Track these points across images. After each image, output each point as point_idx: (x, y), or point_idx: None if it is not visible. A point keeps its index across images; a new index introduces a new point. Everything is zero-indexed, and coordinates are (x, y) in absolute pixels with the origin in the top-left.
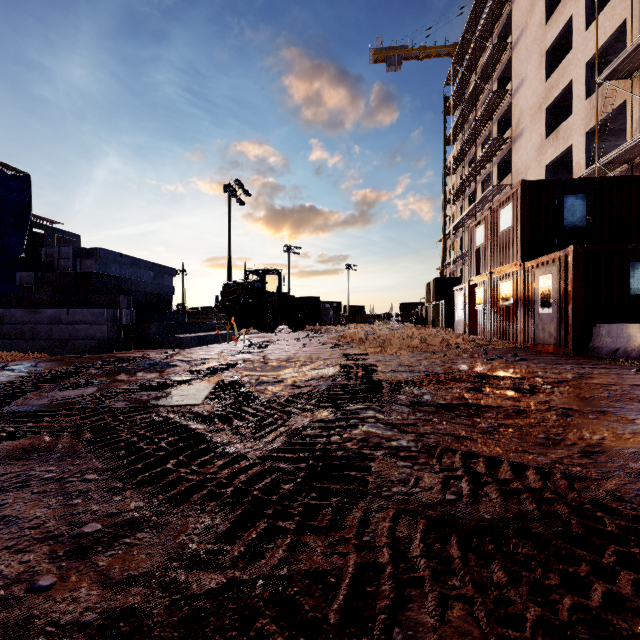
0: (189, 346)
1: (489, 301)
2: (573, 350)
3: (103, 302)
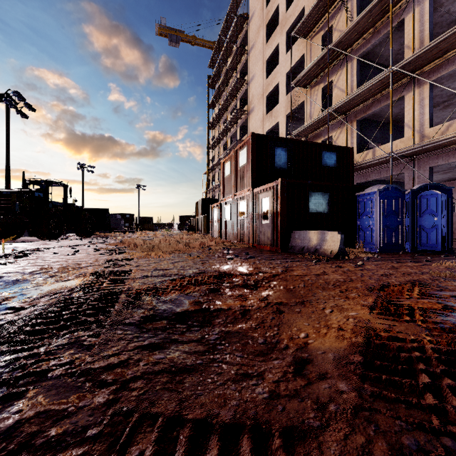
0: None
1: (233, 215)
2: (281, 248)
3: None
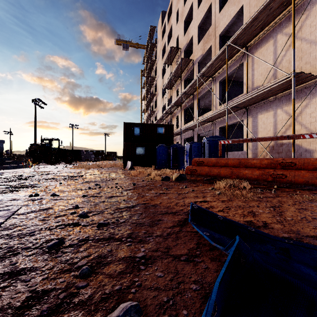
0: (10, 169)
1: None
2: (124, 167)
3: None
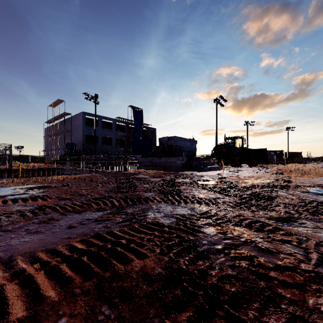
0: (205, 171)
1: None
2: None
3: (178, 155)
